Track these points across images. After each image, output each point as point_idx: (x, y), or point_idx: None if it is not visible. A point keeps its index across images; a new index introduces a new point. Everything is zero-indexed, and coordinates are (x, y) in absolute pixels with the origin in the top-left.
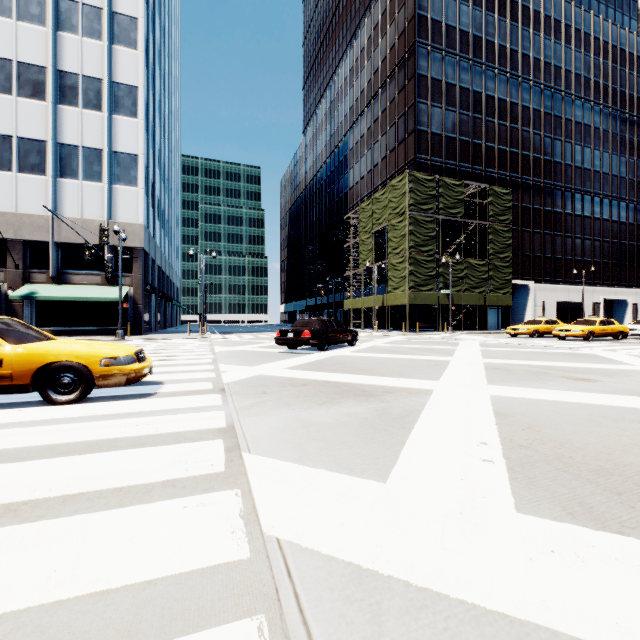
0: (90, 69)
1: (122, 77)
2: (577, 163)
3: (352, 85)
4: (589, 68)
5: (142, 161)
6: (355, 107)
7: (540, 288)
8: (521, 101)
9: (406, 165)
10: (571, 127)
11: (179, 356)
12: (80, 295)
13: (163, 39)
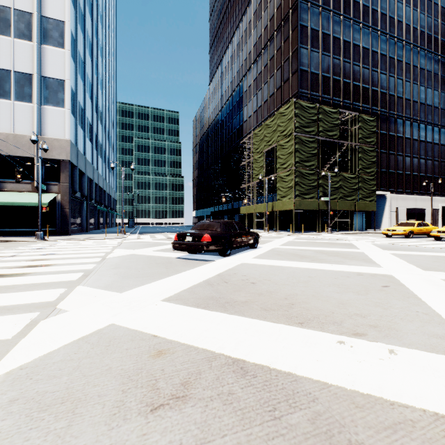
0: (21, 4)
1: (50, 12)
2: (422, 100)
3: (246, 42)
4: (430, 27)
5: (68, 85)
6: (248, 58)
7: (394, 197)
8: (380, 50)
9: (290, 98)
10: (417, 72)
11: (52, 266)
12: (8, 200)
13: None
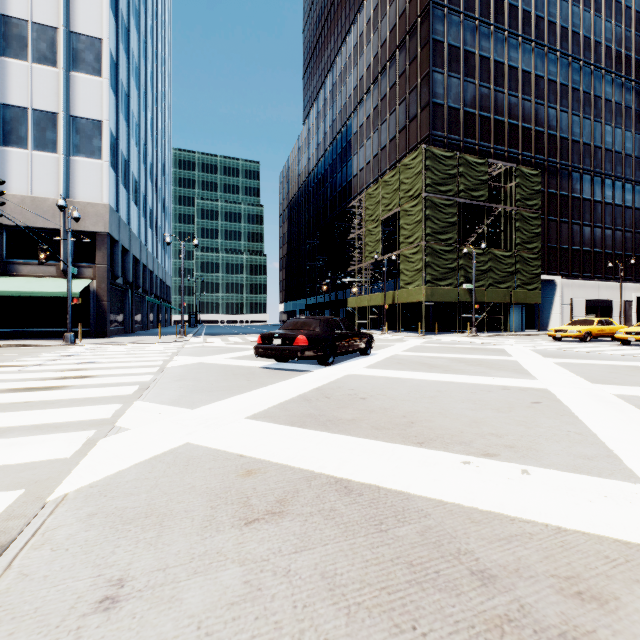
0: (42, 15)
1: (82, 26)
2: (607, 145)
3: (356, 63)
4: (620, 40)
5: (107, 128)
6: (360, 86)
7: (568, 284)
8: (547, 74)
9: (419, 144)
10: (601, 105)
11: (96, 377)
12: (24, 289)
13: (144, 3)
